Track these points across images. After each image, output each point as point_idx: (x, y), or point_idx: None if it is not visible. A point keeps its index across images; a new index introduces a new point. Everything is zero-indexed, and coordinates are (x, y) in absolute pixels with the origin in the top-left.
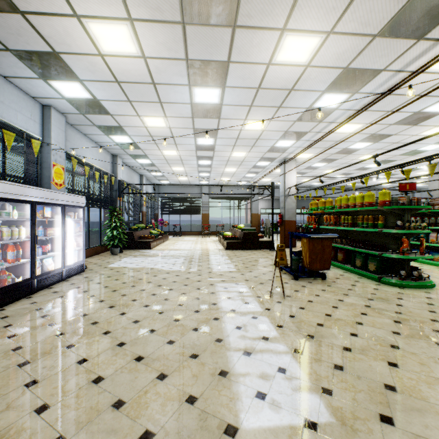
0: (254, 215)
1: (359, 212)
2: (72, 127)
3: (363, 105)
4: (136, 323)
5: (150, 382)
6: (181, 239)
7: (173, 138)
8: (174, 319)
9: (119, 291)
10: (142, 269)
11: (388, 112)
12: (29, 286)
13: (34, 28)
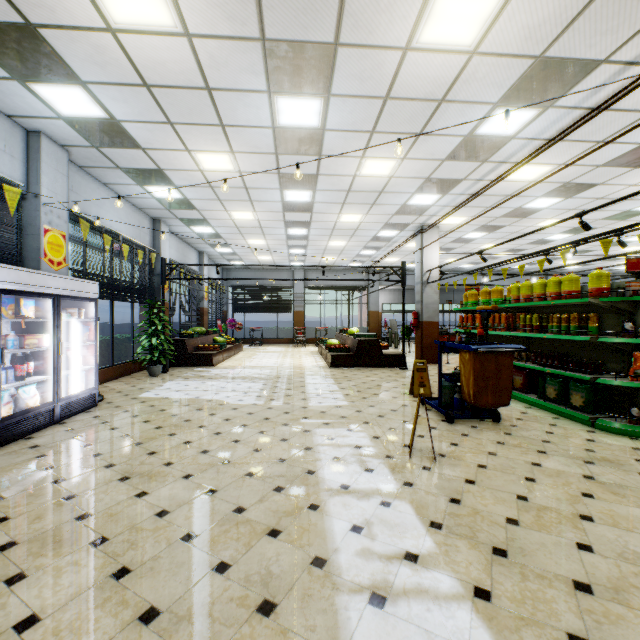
0: (373, 313)
1: (549, 308)
2: (82, 172)
3: (559, 131)
4: (161, 517)
5: None
6: (262, 350)
7: (246, 190)
8: (235, 507)
9: (146, 444)
10: (193, 402)
11: (598, 144)
12: None
13: None
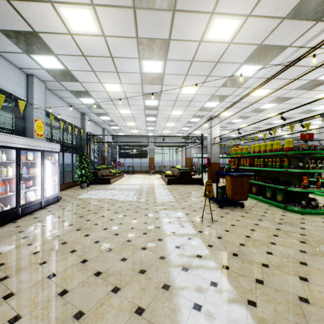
0: (188, 158)
1: (268, 156)
2: (50, 92)
3: (272, 75)
4: (96, 243)
5: (106, 295)
6: (133, 177)
7: (127, 100)
8: (127, 240)
9: (85, 217)
10: (103, 200)
11: (291, 80)
12: (14, 213)
13: (17, 12)
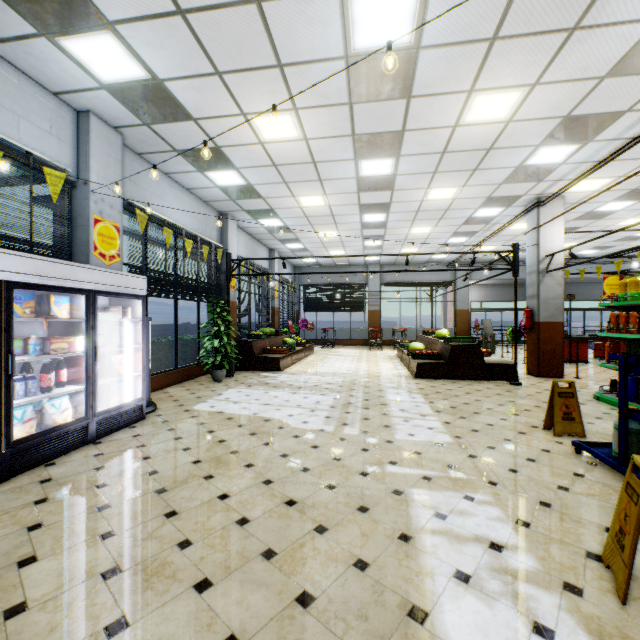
0: (461, 312)
1: None
2: (141, 160)
3: None
4: None
5: None
6: (334, 353)
7: (314, 165)
8: None
9: (170, 493)
10: (248, 422)
11: None
12: None
13: None
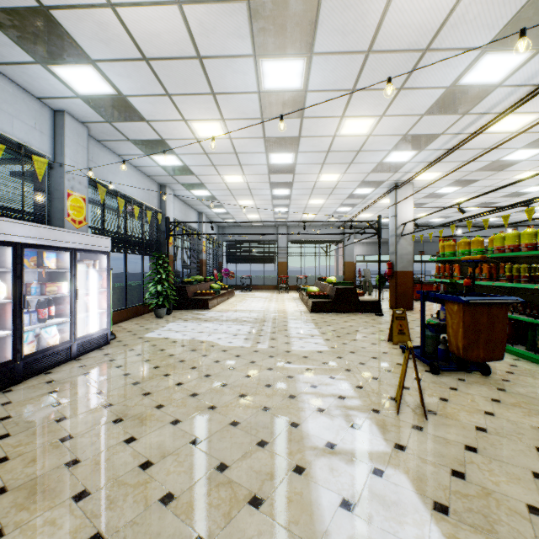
0: (348, 263)
1: (538, 257)
2: (100, 145)
3: None
4: (144, 470)
5: None
6: (250, 296)
7: (236, 155)
8: (217, 463)
9: (143, 384)
10: (188, 343)
11: None
12: (10, 372)
13: None
